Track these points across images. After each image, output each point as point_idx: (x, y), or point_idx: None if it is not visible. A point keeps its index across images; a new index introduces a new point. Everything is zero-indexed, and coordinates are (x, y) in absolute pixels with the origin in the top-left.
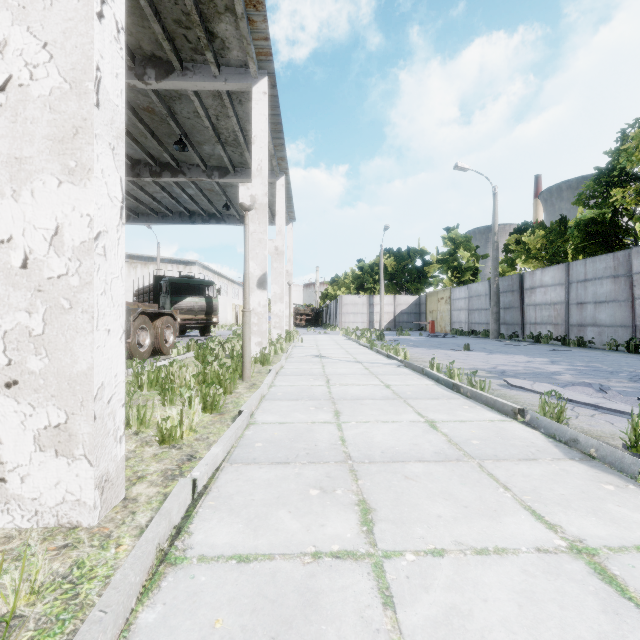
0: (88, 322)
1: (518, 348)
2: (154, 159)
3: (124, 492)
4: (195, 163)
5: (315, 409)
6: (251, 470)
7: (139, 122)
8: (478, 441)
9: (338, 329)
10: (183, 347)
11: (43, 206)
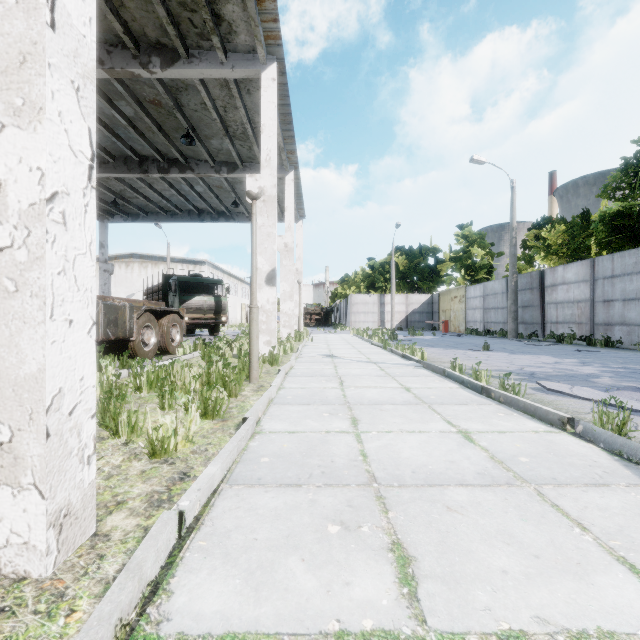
0: (39, 309)
1: (540, 348)
2: (162, 155)
3: (94, 525)
4: (203, 159)
5: (329, 415)
6: (255, 495)
7: (146, 115)
8: (527, 458)
9: (348, 329)
10: (189, 346)
11: None
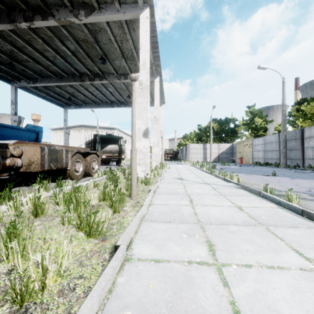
0: None
1: (307, 174)
2: (91, 71)
3: None
4: (111, 72)
5: (187, 237)
6: None
7: (80, 48)
8: None
9: (187, 161)
10: (101, 172)
11: None
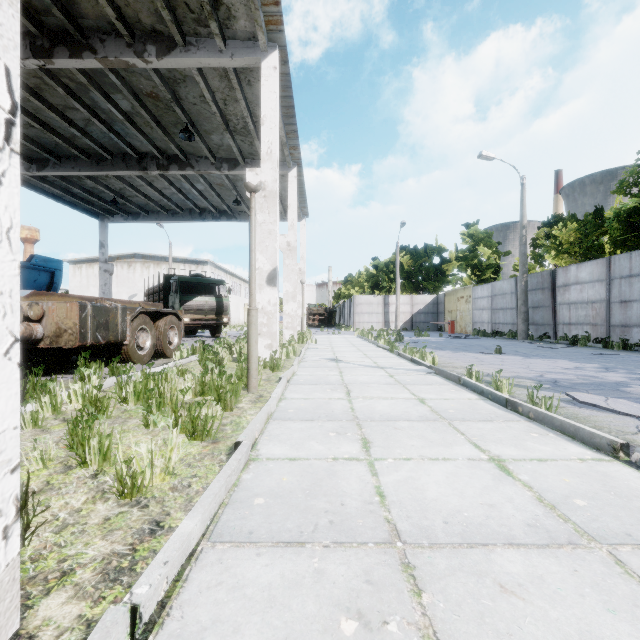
0: None
1: (555, 351)
2: (161, 152)
3: (17, 620)
4: (203, 155)
5: (336, 435)
6: (243, 560)
7: (143, 109)
8: (584, 501)
9: (352, 329)
10: (187, 349)
11: None
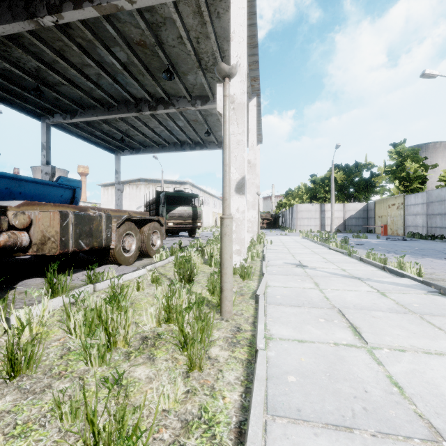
0: None
1: None
2: (151, 96)
3: None
4: (182, 95)
5: None
6: None
7: (134, 57)
8: None
9: (294, 231)
10: (166, 251)
11: None
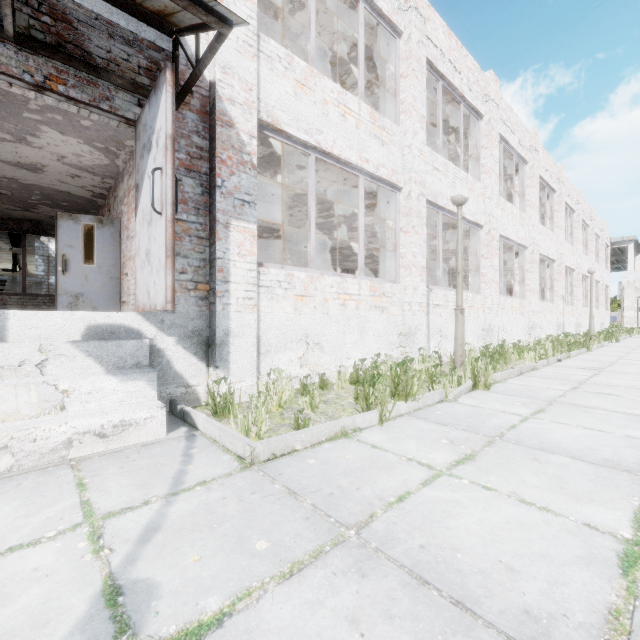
0: (633, 320)
1: None
2: None
3: None
4: None
5: None
6: None
7: None
8: None
9: None
10: None
11: (629, 313)
